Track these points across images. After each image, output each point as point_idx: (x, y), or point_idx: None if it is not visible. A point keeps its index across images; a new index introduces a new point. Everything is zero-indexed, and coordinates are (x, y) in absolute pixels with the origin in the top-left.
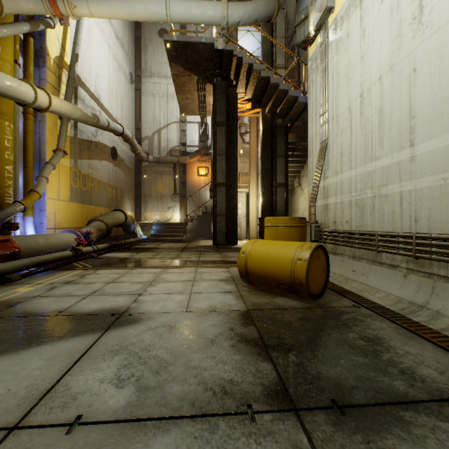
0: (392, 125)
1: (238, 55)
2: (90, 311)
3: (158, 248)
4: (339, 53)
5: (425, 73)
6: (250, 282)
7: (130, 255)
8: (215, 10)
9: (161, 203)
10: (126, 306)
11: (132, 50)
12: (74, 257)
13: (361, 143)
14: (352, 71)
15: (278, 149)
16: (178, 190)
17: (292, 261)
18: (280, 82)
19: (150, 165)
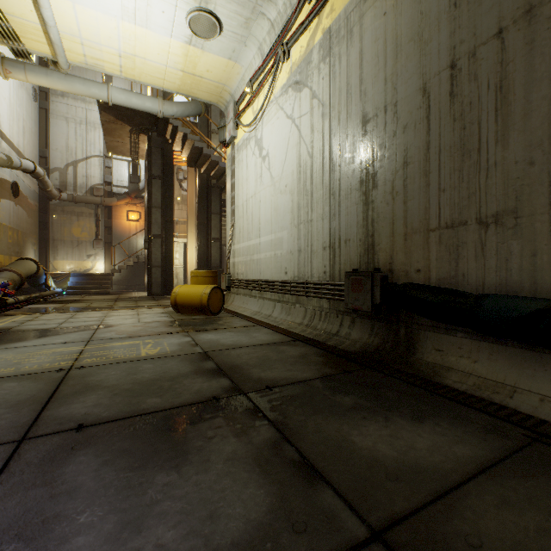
0: (255, 224)
1: (174, 123)
2: (76, 326)
3: (87, 300)
4: (239, 168)
5: (262, 205)
6: (179, 310)
7: (60, 305)
8: (153, 104)
9: (78, 250)
10: (99, 324)
11: (36, 58)
12: (0, 307)
13: (247, 228)
14: (244, 184)
15: (214, 207)
16: (102, 235)
17: (201, 295)
18: (212, 154)
19: (62, 203)
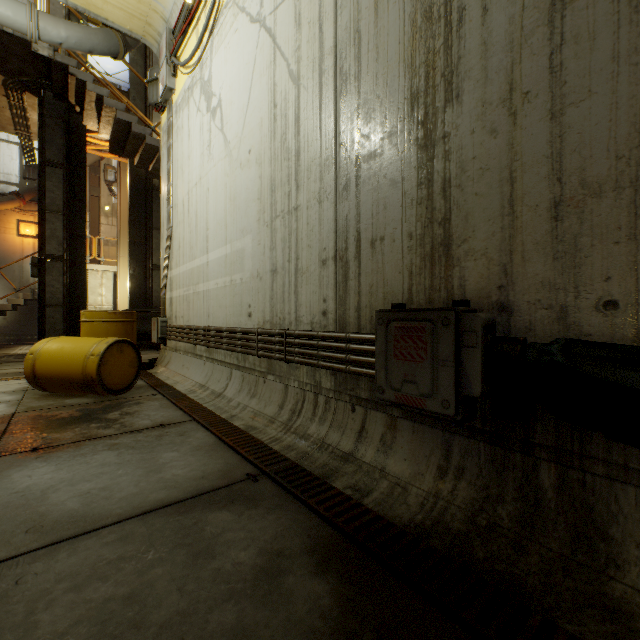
0: (201, 230)
1: (79, 75)
2: None
3: None
4: (178, 140)
5: (212, 195)
6: (43, 387)
7: None
8: (15, 12)
9: None
10: None
11: None
12: None
13: (189, 240)
14: (185, 165)
15: (155, 219)
16: None
17: (85, 357)
18: (147, 134)
19: None
